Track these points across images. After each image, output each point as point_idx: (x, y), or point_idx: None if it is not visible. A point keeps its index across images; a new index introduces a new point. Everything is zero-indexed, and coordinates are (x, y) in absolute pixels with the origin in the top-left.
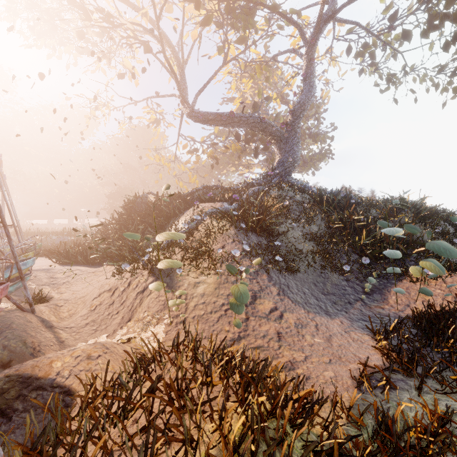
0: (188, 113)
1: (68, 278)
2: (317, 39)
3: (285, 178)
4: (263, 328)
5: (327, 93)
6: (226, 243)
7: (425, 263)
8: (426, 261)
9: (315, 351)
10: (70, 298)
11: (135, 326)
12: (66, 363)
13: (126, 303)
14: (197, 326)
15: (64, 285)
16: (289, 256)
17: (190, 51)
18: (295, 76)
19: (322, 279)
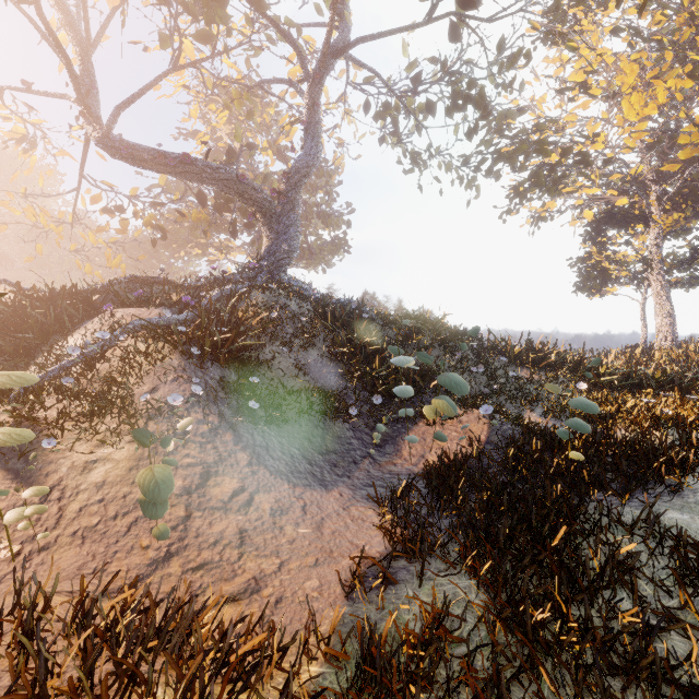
0: (99, 139)
1: None
2: (324, 76)
3: (277, 274)
4: (215, 528)
5: (341, 158)
6: (162, 382)
7: (438, 402)
8: (439, 399)
9: (296, 550)
10: None
11: None
12: None
13: None
14: (51, 565)
15: None
16: (273, 399)
17: (104, 25)
18: (295, 123)
19: (320, 431)
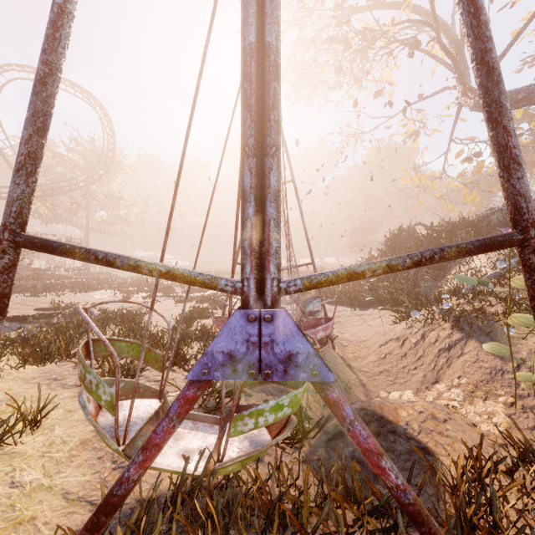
0: (474, 105)
1: (338, 318)
2: None
3: None
4: None
5: None
6: None
7: None
8: None
9: None
10: (351, 339)
11: (450, 392)
12: (411, 415)
13: (424, 359)
14: None
15: (336, 325)
16: None
17: None
18: None
19: None
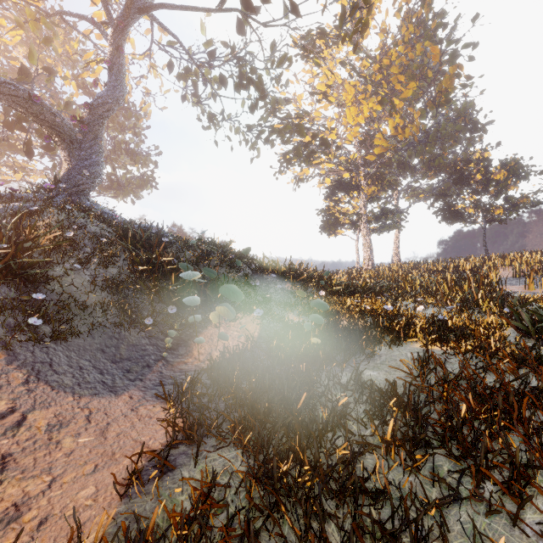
0: None
1: None
2: (128, 26)
3: (78, 198)
4: None
5: (148, 105)
6: None
7: (220, 308)
8: (221, 306)
9: (74, 462)
10: None
11: None
12: None
13: None
14: None
15: None
16: (63, 315)
17: None
18: (100, 62)
19: (115, 341)
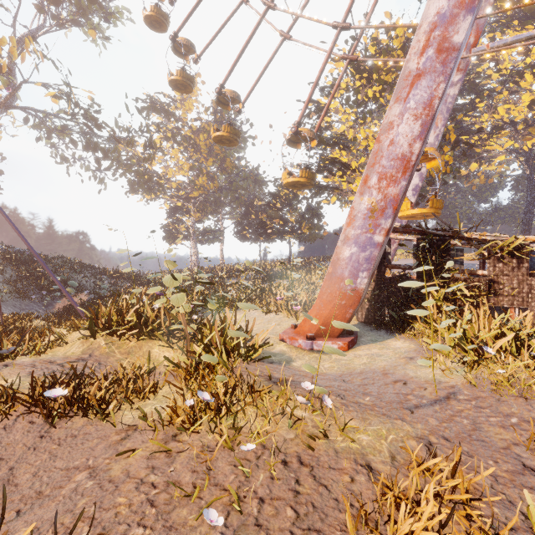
0: None
1: None
2: None
3: None
4: None
5: None
6: None
7: (68, 289)
8: (69, 289)
9: None
10: None
11: None
12: None
13: None
14: None
15: None
16: None
17: None
18: None
19: (19, 304)
